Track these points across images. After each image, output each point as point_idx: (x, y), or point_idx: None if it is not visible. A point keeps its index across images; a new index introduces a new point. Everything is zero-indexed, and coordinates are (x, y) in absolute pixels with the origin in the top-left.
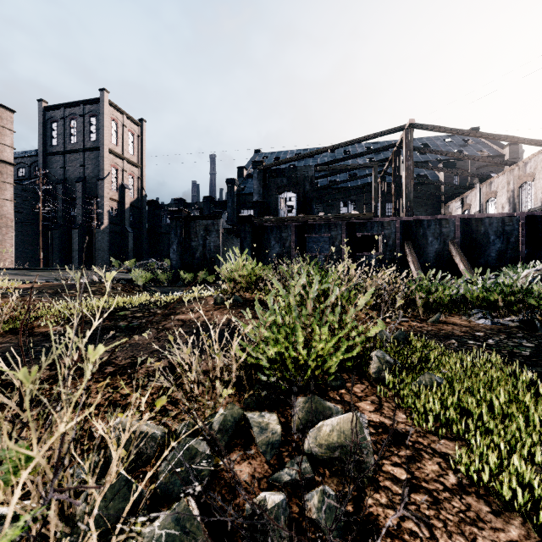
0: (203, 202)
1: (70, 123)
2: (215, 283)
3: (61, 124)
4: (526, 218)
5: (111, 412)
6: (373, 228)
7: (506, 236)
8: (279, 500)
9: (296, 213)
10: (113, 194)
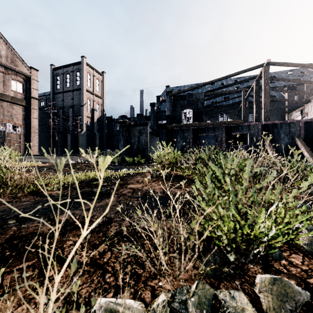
0: (137, 117)
1: (66, 76)
2: (145, 163)
3: (61, 77)
4: None
5: (92, 272)
6: (243, 129)
7: None
8: None
9: (193, 121)
10: (88, 114)
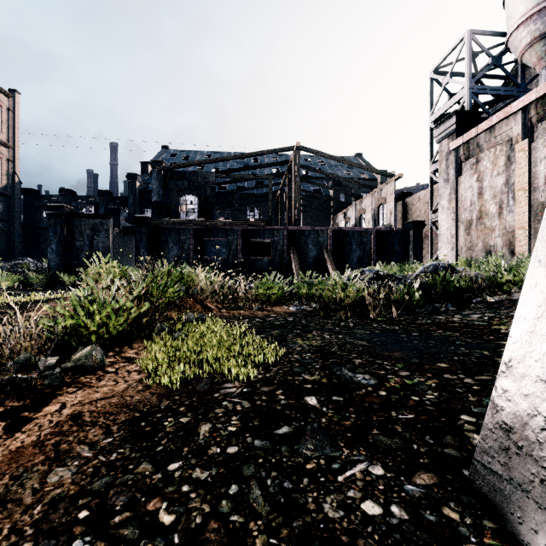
0: (99, 196)
1: None
2: None
3: None
4: (376, 233)
5: None
6: (265, 234)
7: (363, 246)
8: (24, 376)
9: (198, 217)
10: None
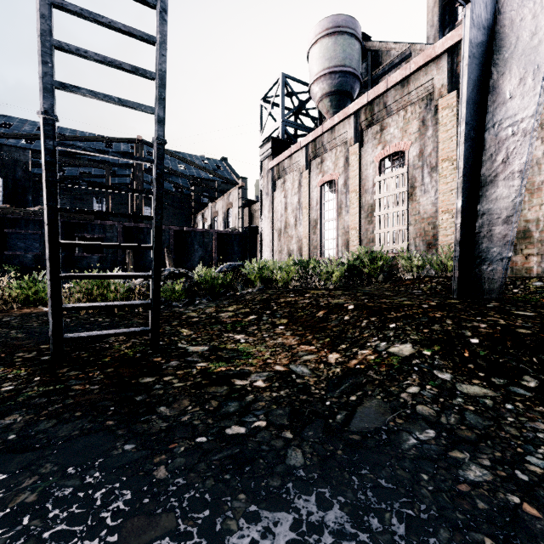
0: None
1: None
2: None
3: None
4: (217, 234)
5: None
6: (95, 230)
7: (205, 246)
8: None
9: (2, 202)
10: None
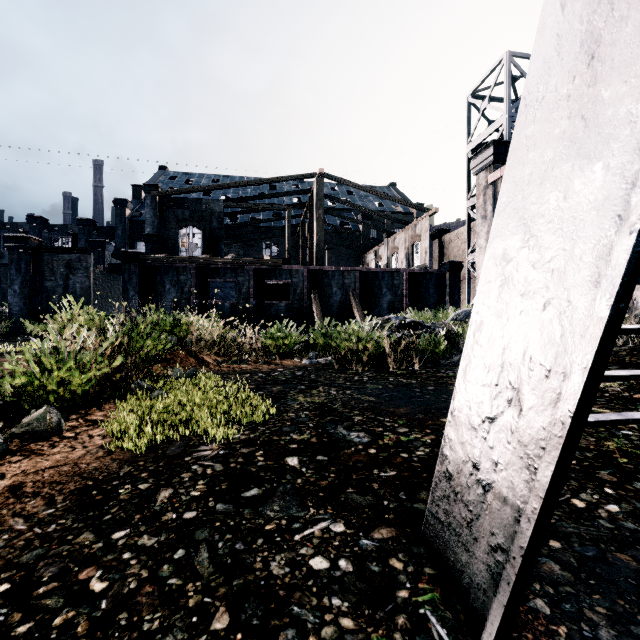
0: (78, 226)
1: None
2: None
3: None
4: (409, 274)
5: None
6: (282, 275)
7: (394, 289)
8: None
9: (202, 253)
10: None
